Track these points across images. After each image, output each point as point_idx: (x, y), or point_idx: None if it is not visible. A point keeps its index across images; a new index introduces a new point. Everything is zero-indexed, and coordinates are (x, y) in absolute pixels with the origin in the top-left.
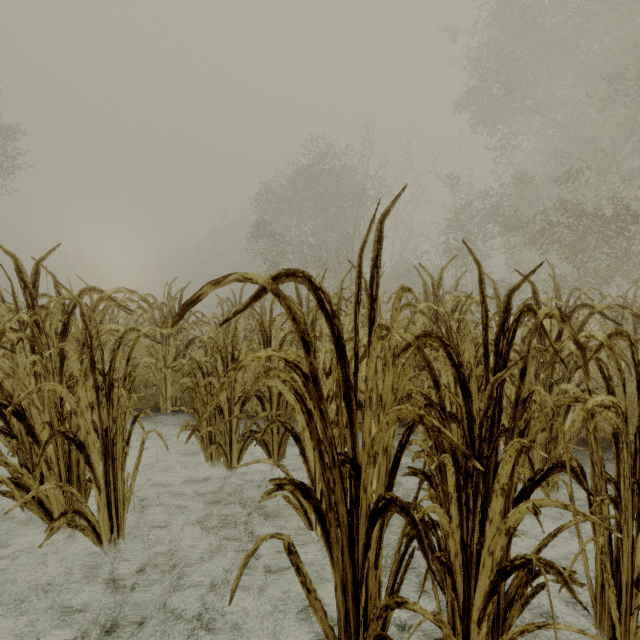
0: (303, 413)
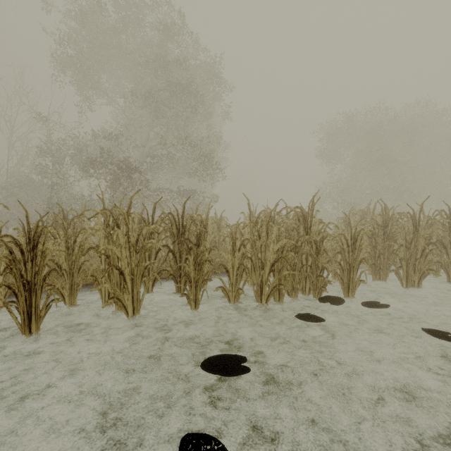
0: None
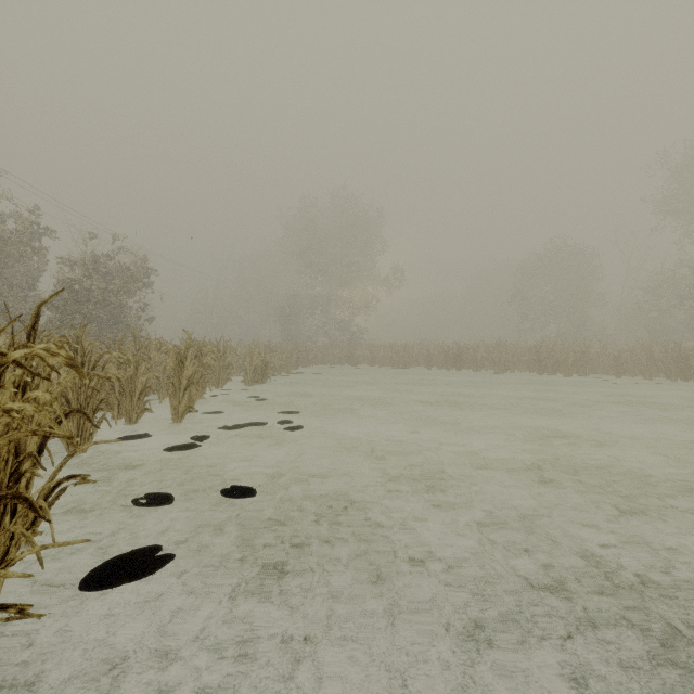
0: (535, 355)
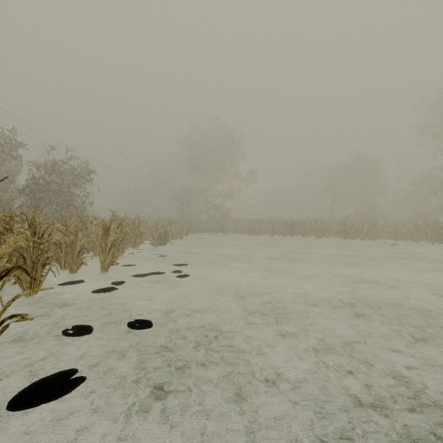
0: (342, 227)
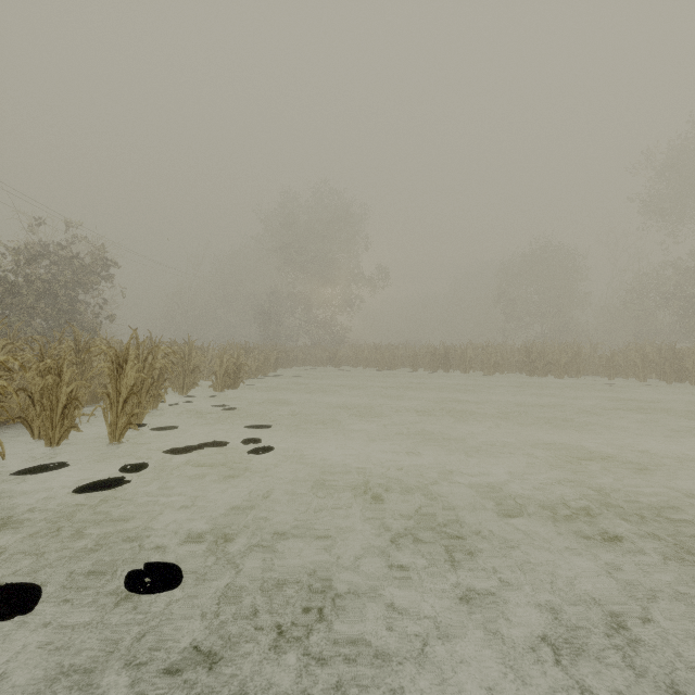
0: (526, 356)
